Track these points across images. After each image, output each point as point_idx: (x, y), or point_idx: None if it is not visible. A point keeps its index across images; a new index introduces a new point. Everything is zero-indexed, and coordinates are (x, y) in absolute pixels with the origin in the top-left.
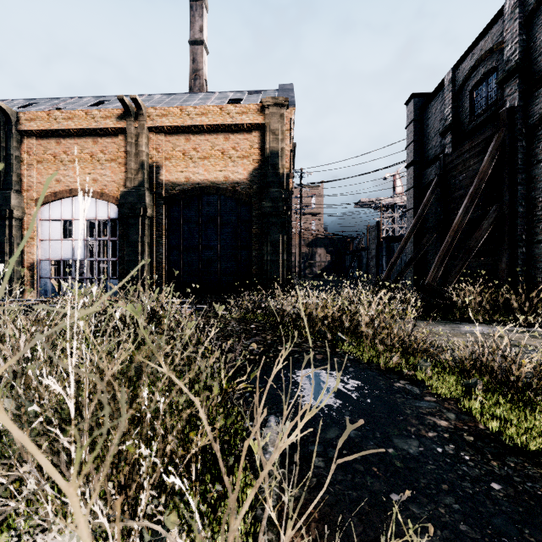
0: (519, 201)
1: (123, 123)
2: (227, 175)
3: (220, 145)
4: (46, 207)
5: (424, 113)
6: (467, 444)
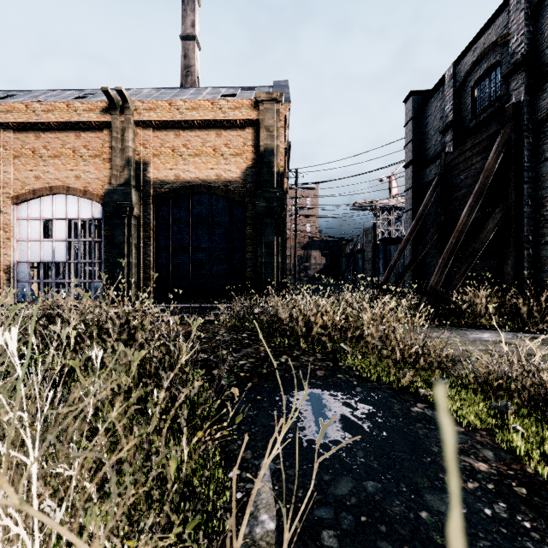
0: (526, 201)
1: (107, 116)
2: (219, 173)
3: (212, 141)
4: (24, 205)
5: (423, 110)
6: (521, 500)
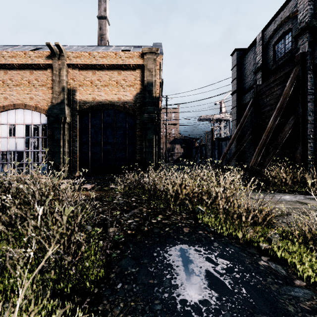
0: (308, 113)
1: (50, 61)
2: (119, 97)
3: (115, 77)
4: None
5: (243, 60)
6: None
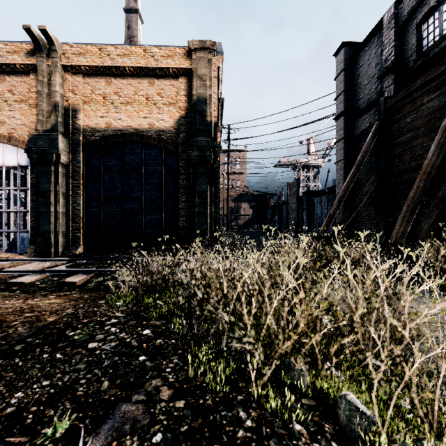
0: None
1: (33, 59)
2: (152, 122)
3: (144, 90)
4: None
5: (355, 62)
6: None
